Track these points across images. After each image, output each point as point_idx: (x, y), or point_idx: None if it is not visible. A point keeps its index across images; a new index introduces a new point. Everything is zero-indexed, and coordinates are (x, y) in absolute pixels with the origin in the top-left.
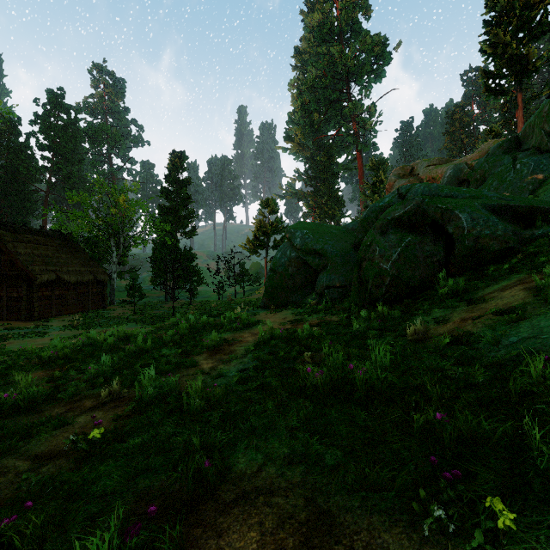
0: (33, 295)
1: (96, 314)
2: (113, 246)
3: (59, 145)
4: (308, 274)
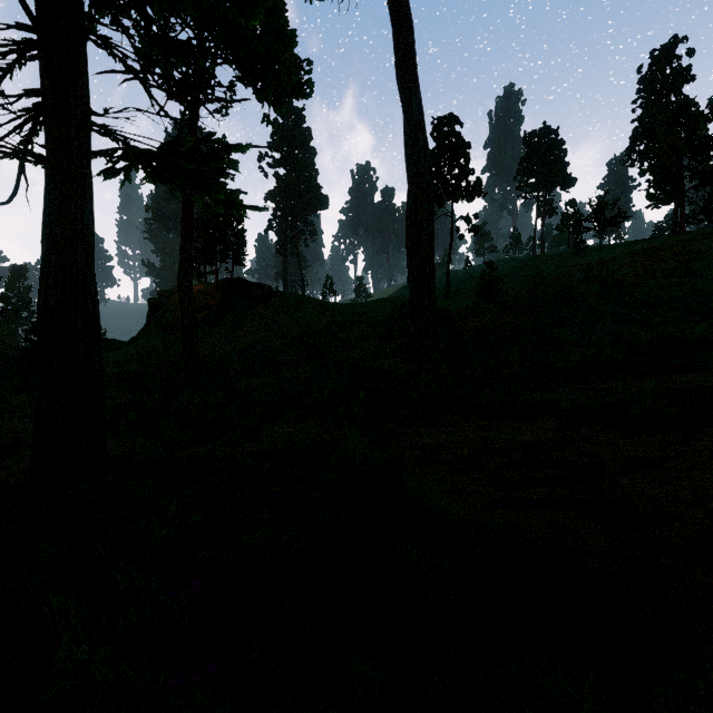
0: None
1: None
2: None
3: None
4: None
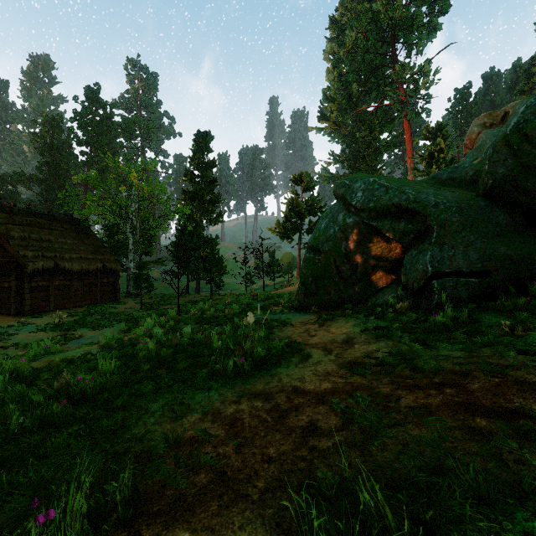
0: (23, 285)
1: (99, 308)
2: (129, 232)
3: (95, 139)
4: (378, 253)
